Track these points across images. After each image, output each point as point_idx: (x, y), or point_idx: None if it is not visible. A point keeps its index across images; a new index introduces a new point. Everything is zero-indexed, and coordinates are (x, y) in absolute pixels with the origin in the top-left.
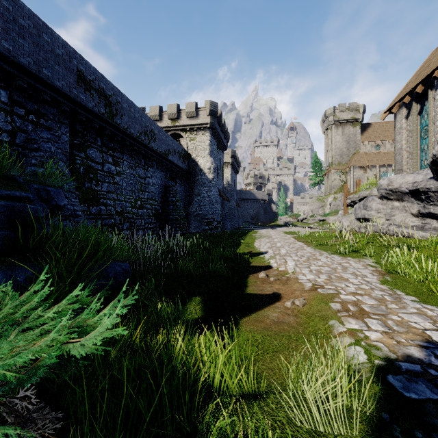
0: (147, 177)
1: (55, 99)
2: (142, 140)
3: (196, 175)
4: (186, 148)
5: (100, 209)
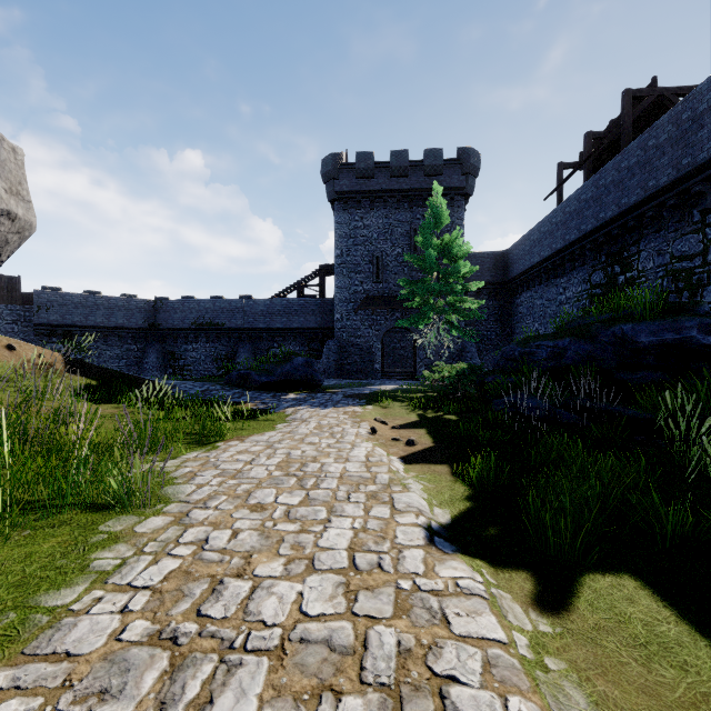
0: None
1: None
2: None
3: None
4: None
5: None
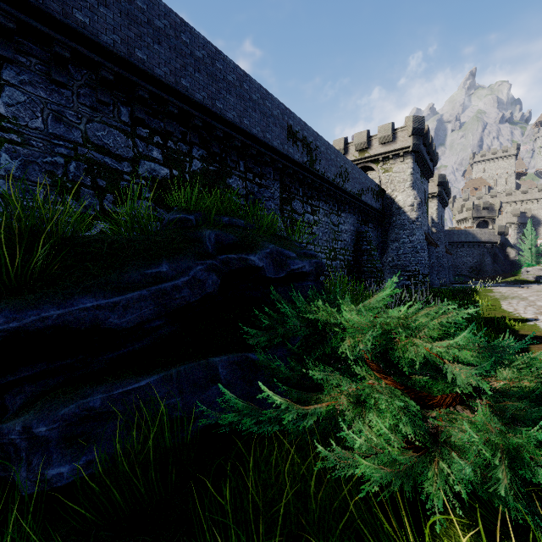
0: (340, 224)
1: (272, 159)
2: (337, 183)
3: (392, 215)
4: (378, 182)
5: None
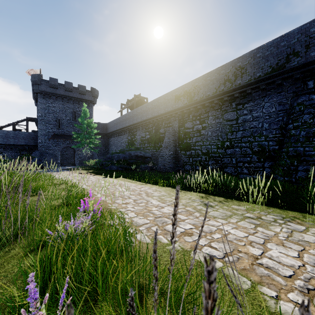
0: (242, 116)
1: (170, 115)
2: (221, 91)
3: None
4: None
5: (192, 152)
